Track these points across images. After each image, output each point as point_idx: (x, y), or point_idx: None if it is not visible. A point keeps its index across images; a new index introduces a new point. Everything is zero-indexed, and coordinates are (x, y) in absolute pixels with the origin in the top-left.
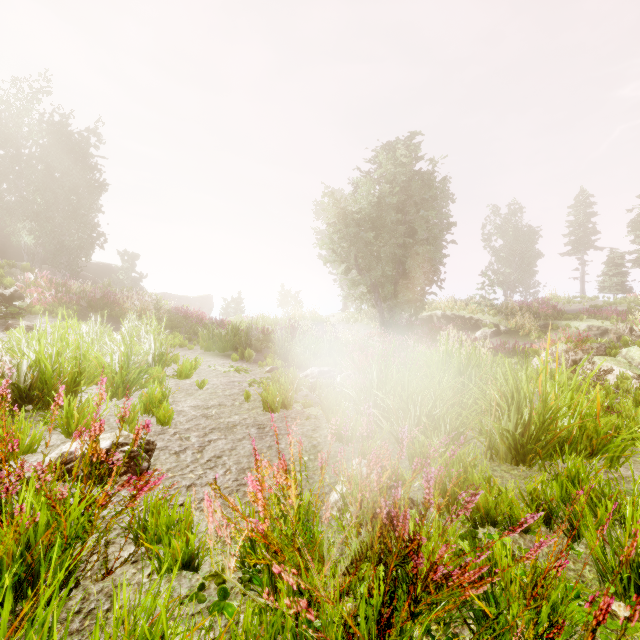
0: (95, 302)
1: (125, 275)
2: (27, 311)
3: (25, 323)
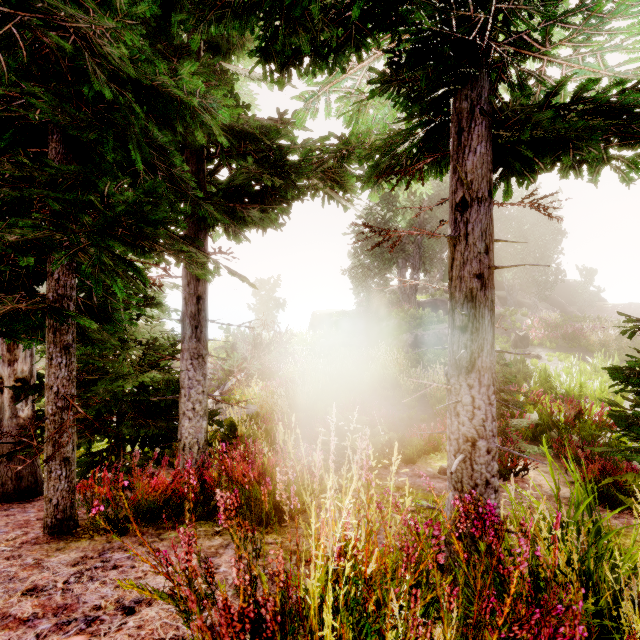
0: (567, 335)
1: (582, 289)
2: (529, 343)
3: (533, 353)
